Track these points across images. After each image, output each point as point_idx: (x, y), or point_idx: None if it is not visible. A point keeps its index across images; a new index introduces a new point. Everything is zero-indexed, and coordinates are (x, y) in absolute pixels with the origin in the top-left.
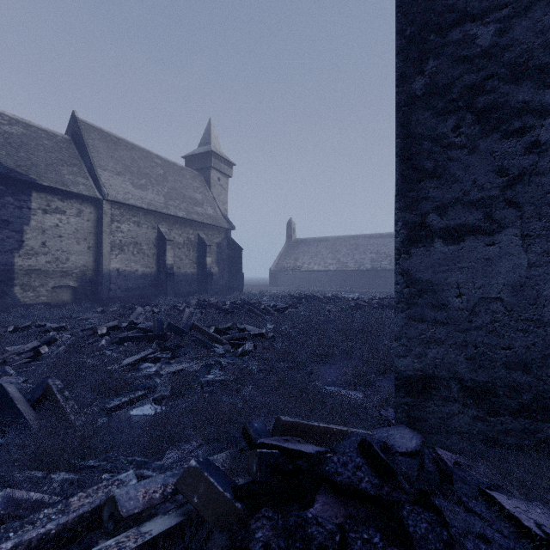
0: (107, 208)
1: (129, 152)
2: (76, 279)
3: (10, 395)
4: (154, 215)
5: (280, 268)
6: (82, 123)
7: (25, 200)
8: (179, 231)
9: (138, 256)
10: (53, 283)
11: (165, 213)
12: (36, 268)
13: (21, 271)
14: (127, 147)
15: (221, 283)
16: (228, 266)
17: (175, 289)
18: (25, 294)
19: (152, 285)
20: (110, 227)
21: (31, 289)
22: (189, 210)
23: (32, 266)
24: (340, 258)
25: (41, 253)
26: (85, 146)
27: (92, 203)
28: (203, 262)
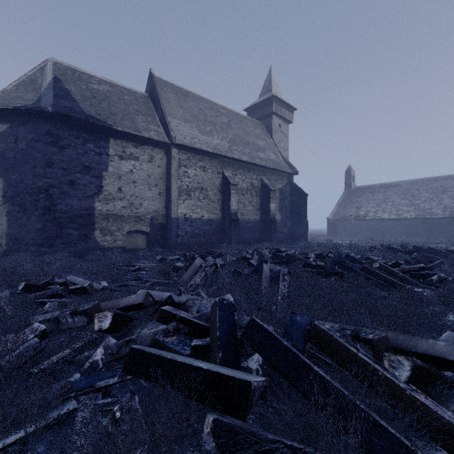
0: (175, 152)
1: (196, 103)
2: (148, 224)
3: None
4: (218, 159)
5: (339, 217)
6: (157, 79)
7: (104, 147)
8: (242, 176)
9: (204, 202)
10: (128, 227)
11: (229, 157)
12: (113, 213)
13: (100, 215)
14: (195, 99)
15: (283, 231)
16: (290, 214)
17: (239, 236)
18: (104, 238)
19: (217, 232)
20: (177, 172)
21: (109, 233)
22: (252, 155)
23: (109, 211)
24: (420, 204)
25: (118, 199)
26: (158, 97)
27: (162, 149)
28: (266, 208)
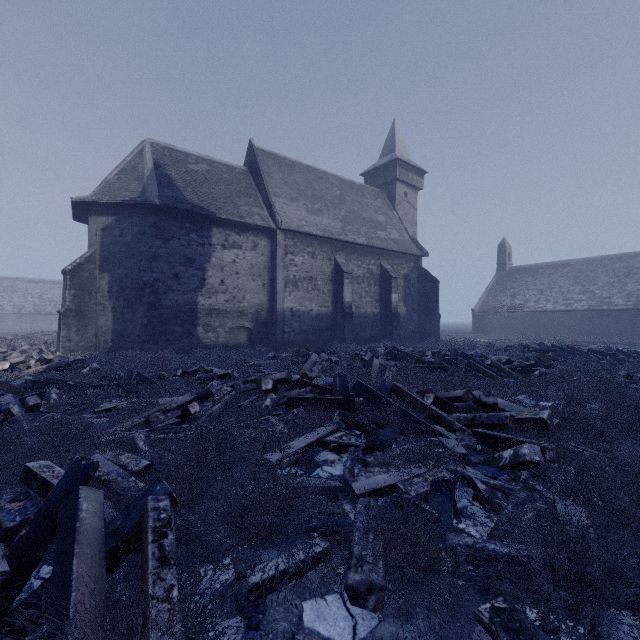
0: (281, 238)
1: (303, 175)
2: (251, 320)
3: (76, 525)
4: (329, 243)
5: (488, 308)
6: (258, 150)
7: (206, 236)
8: (358, 262)
9: (313, 293)
10: (231, 323)
11: (342, 240)
12: (216, 308)
13: (203, 310)
14: (301, 170)
15: (409, 327)
16: (418, 305)
17: (354, 333)
18: (206, 335)
19: (328, 328)
20: (284, 260)
21: (211, 329)
22: (370, 236)
23: (212, 306)
24: (595, 291)
25: (220, 292)
26: (260, 174)
27: (266, 234)
28: (387, 300)
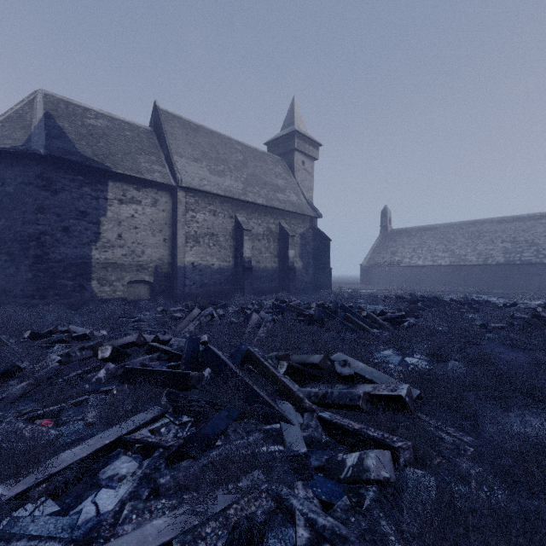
0: (182, 196)
1: (208, 139)
2: (151, 274)
3: None
4: (231, 202)
5: (373, 263)
6: (163, 112)
7: (102, 190)
8: (258, 220)
9: (214, 249)
10: (129, 277)
11: (242, 200)
12: (112, 261)
13: (98, 264)
14: (206, 134)
15: (305, 279)
16: (313, 261)
17: (254, 285)
18: (102, 288)
19: (229, 281)
20: (184, 216)
21: (107, 283)
22: (269, 197)
23: (108, 260)
24: (455, 249)
25: (117, 246)
26: (163, 133)
27: (167, 191)
28: (284, 255)
